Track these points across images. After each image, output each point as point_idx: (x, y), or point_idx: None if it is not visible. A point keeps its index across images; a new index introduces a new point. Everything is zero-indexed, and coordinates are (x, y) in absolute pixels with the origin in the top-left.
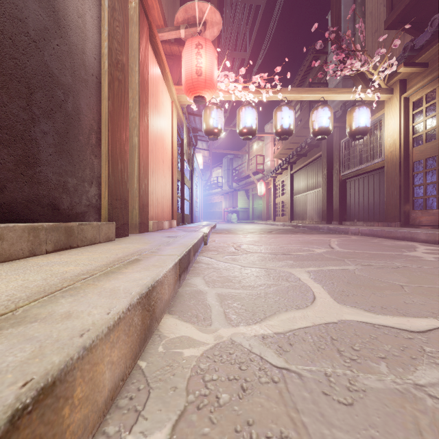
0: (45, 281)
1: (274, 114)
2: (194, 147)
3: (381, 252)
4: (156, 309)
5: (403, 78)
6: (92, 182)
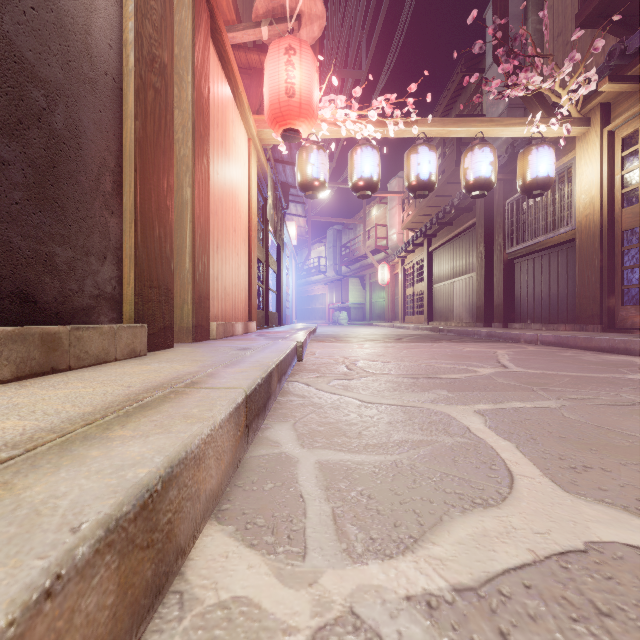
0: None
1: (406, 159)
2: (284, 212)
3: (588, 373)
4: (180, 524)
5: (606, 102)
6: (106, 257)
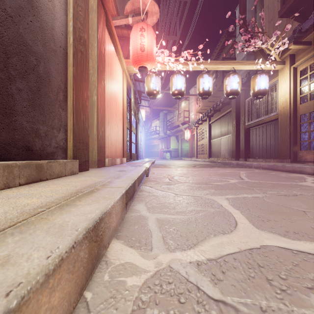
0: (4, 215)
1: (198, 80)
2: (139, 105)
3: (280, 182)
4: (104, 237)
5: (293, 53)
6: (60, 129)
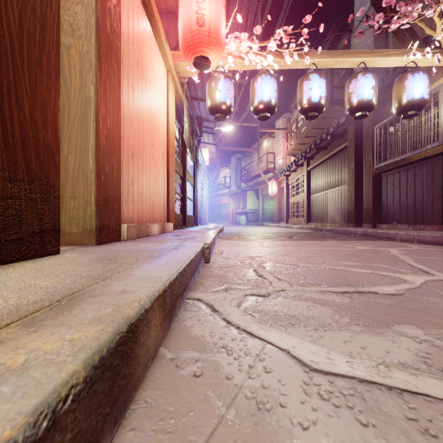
0: None
1: (299, 86)
2: (199, 140)
3: None
4: None
5: None
6: None
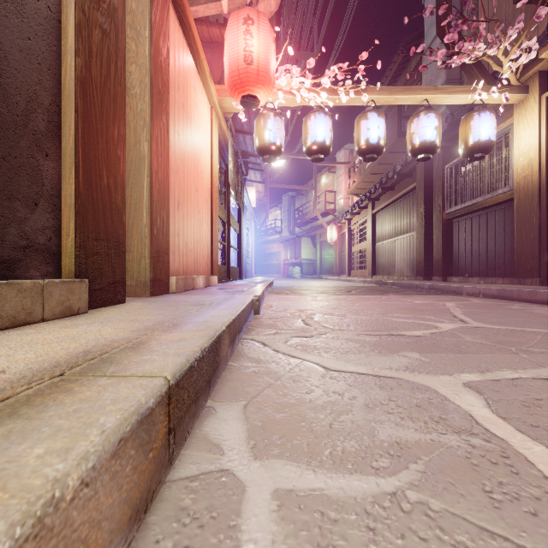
0: None
1: (356, 125)
2: (244, 179)
3: None
4: None
5: (544, 70)
6: (38, 204)
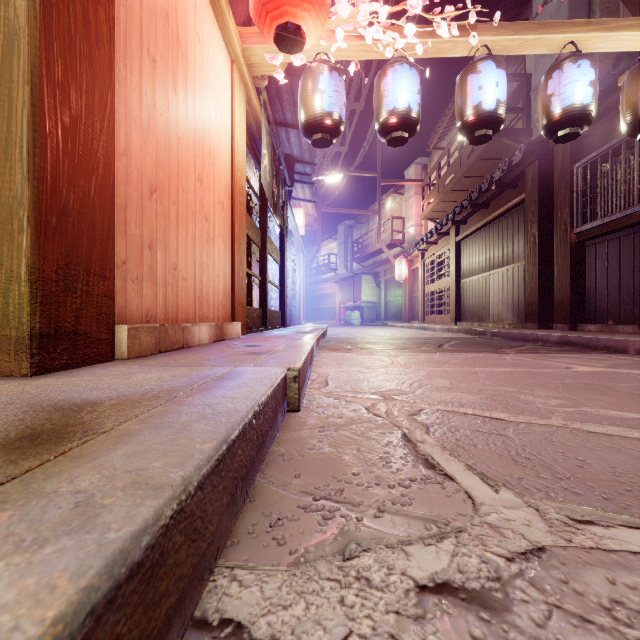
0: None
1: (459, 84)
2: (289, 194)
3: None
4: None
5: None
6: None
